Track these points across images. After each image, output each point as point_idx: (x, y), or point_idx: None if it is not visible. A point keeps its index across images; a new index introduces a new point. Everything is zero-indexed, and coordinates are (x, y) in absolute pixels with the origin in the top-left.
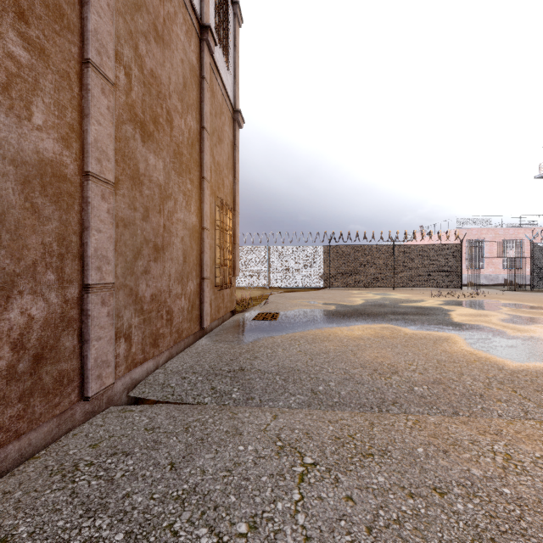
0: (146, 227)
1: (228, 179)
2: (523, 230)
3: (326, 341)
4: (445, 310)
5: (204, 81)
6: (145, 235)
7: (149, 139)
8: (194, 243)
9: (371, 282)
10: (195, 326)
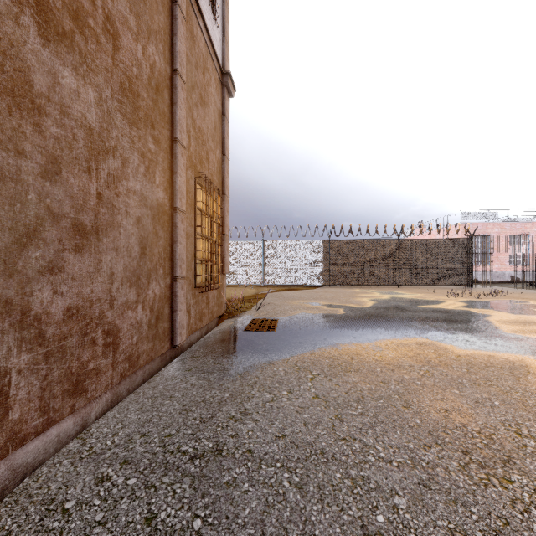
0: (52, 191)
1: (215, 154)
2: (531, 224)
3: (351, 372)
4: (479, 315)
5: (176, 7)
6: (50, 205)
7: (62, 41)
8: (161, 228)
9: (374, 280)
10: (163, 344)
